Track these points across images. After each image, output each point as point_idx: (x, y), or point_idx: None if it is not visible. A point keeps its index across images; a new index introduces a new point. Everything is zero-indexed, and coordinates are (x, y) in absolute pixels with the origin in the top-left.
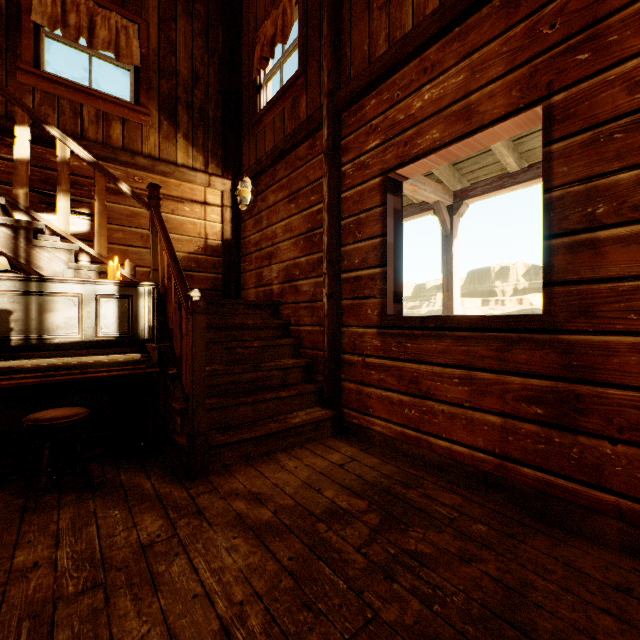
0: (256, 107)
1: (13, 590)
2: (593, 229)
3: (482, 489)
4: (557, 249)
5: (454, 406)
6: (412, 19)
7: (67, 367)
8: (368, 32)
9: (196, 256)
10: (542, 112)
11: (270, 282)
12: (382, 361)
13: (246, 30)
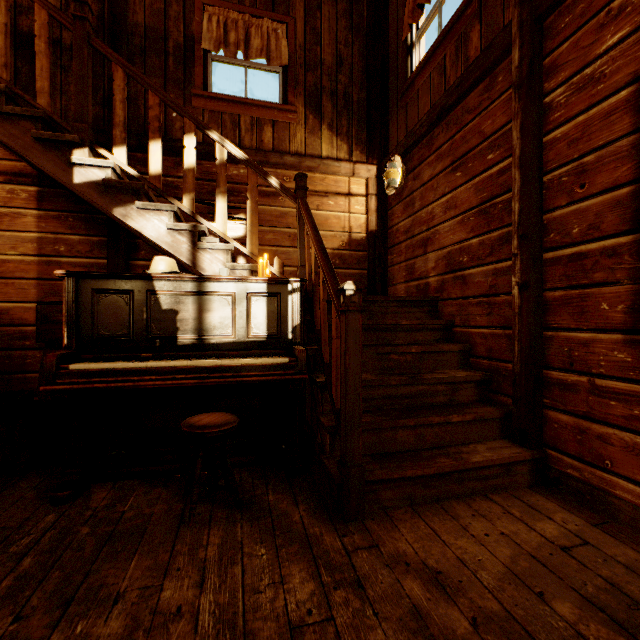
0: (406, 72)
1: None
2: None
3: None
4: None
5: None
6: None
7: (220, 369)
8: None
9: (340, 252)
10: None
11: (425, 274)
12: (636, 387)
13: None
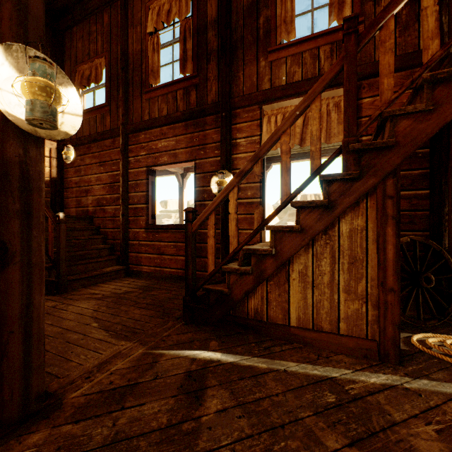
0: None
1: None
2: (204, 201)
3: (179, 281)
4: (197, 205)
5: (172, 256)
6: (158, 112)
7: None
8: (141, 106)
9: None
10: (194, 164)
11: (87, 205)
12: (147, 242)
13: (68, 58)
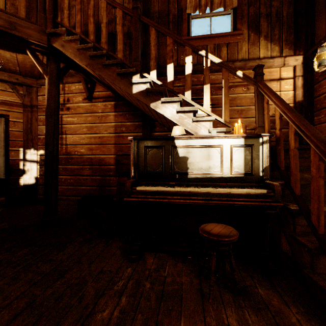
0: None
1: None
2: None
3: None
4: None
5: None
6: None
7: (218, 195)
8: None
9: (273, 118)
10: None
11: None
12: None
13: None
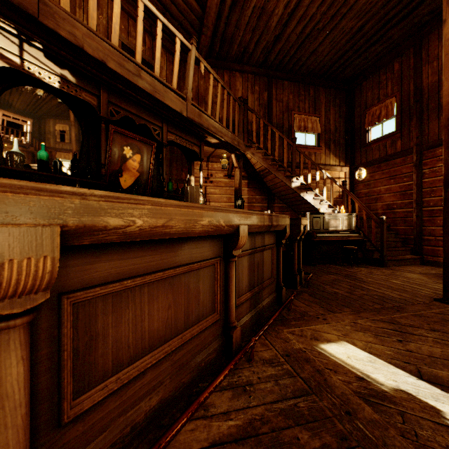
0: (366, 139)
1: (373, 273)
2: None
3: None
4: None
5: None
6: None
7: (345, 236)
8: (437, 126)
9: (336, 199)
10: None
11: (376, 209)
12: None
13: (358, 106)
